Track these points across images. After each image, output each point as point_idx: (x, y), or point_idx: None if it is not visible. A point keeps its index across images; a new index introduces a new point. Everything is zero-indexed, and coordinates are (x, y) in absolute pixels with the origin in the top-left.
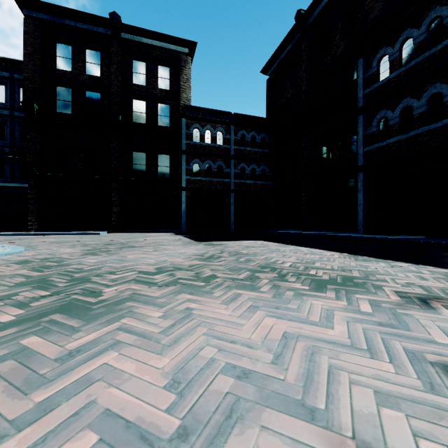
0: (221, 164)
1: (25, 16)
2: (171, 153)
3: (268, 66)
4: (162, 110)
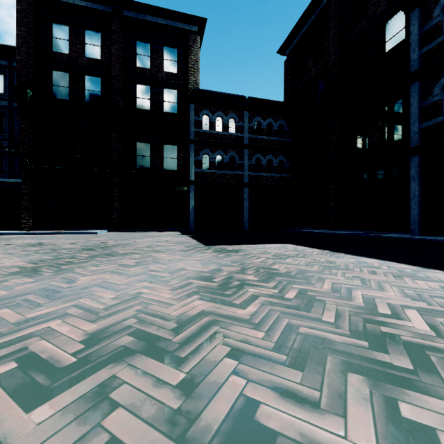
0: (234, 155)
1: None
2: (178, 143)
3: (286, 45)
4: (168, 96)
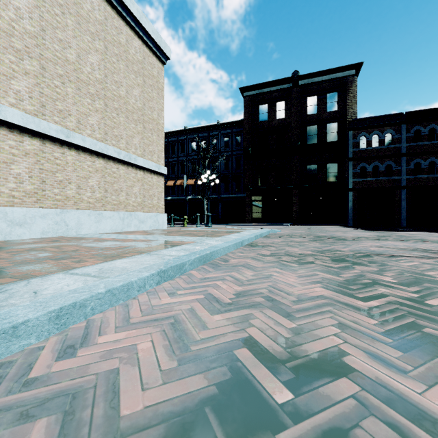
0: (390, 164)
1: (244, 97)
2: (338, 161)
3: None
4: (330, 129)
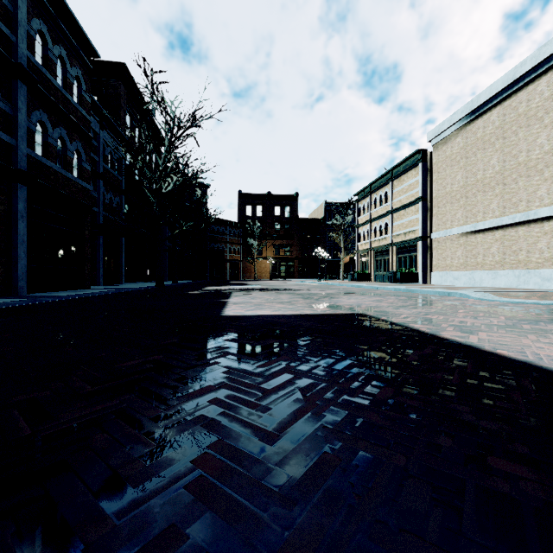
0: None
1: None
2: None
3: None
4: None
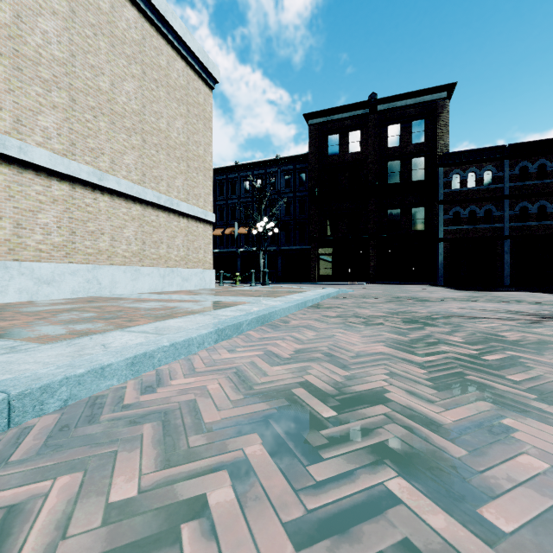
0: (490, 208)
1: (309, 125)
2: (426, 205)
3: None
4: (415, 165)
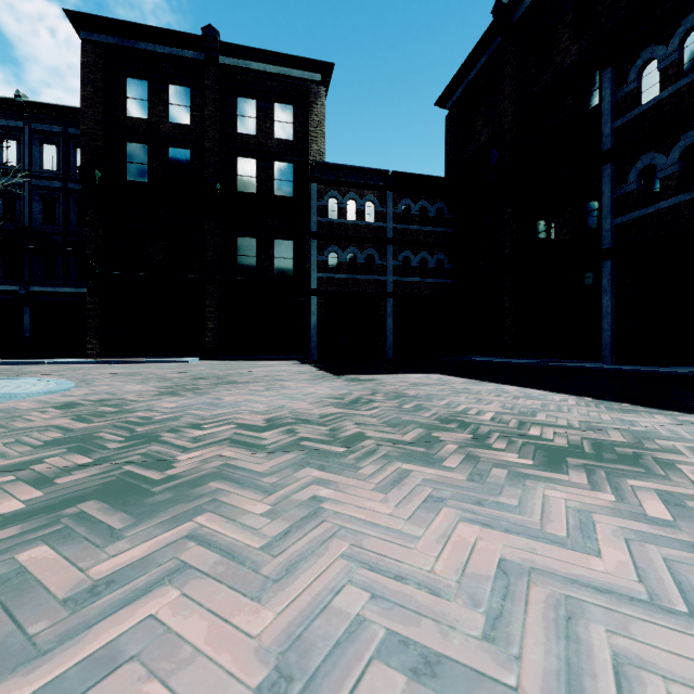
0: (372, 253)
1: (83, 41)
2: (295, 238)
3: (447, 95)
4: (280, 172)
